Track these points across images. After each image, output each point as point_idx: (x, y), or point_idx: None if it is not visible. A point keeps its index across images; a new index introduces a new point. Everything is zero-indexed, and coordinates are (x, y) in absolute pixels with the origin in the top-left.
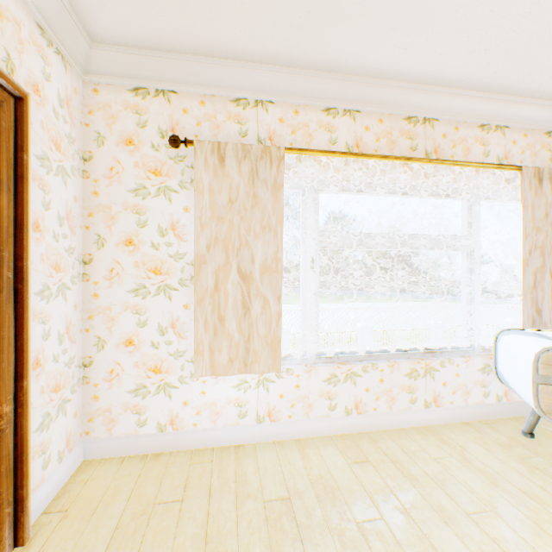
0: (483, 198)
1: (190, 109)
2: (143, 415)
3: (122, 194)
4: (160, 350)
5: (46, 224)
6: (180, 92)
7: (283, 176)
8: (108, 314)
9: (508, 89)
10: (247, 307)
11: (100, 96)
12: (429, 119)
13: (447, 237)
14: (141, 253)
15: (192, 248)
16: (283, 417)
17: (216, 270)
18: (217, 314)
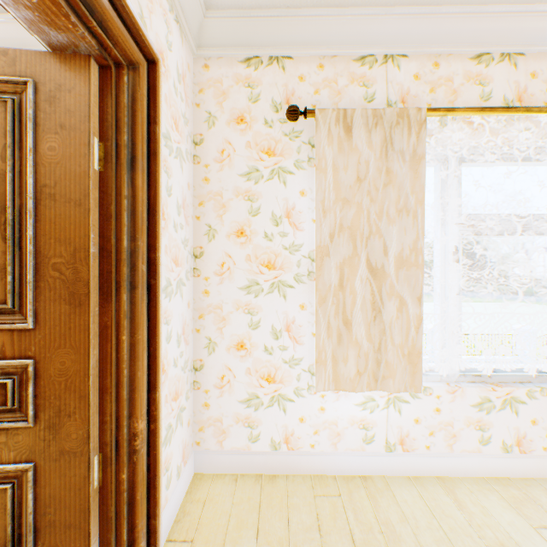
0: None
1: (306, 76)
2: (255, 429)
3: (233, 179)
4: (274, 356)
5: (168, 212)
6: (295, 57)
7: (424, 144)
8: (218, 313)
9: None
10: (377, 309)
11: (210, 71)
12: None
13: None
14: (253, 244)
15: (309, 239)
16: (418, 446)
17: (340, 264)
18: (342, 317)
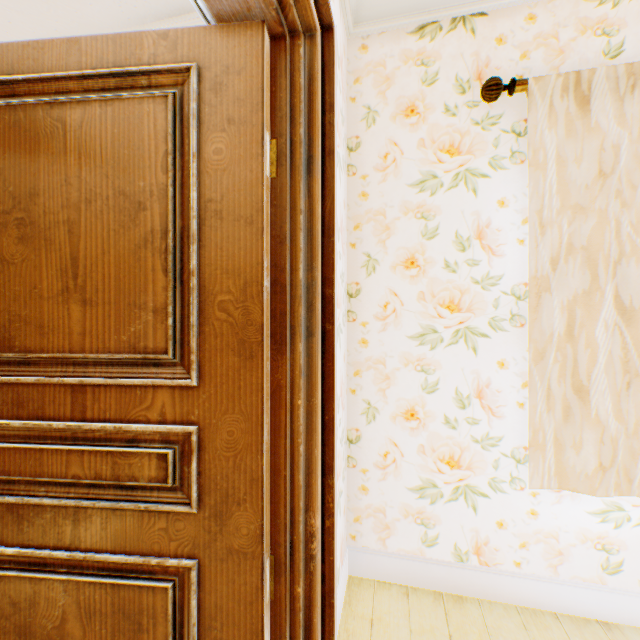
0: None
1: (507, 36)
2: (431, 529)
3: (400, 191)
4: (458, 432)
5: None
6: (491, 12)
7: None
8: (379, 370)
9: None
10: (631, 371)
11: (369, 53)
12: None
13: None
14: (428, 278)
15: (512, 267)
16: None
17: (567, 302)
18: (570, 381)
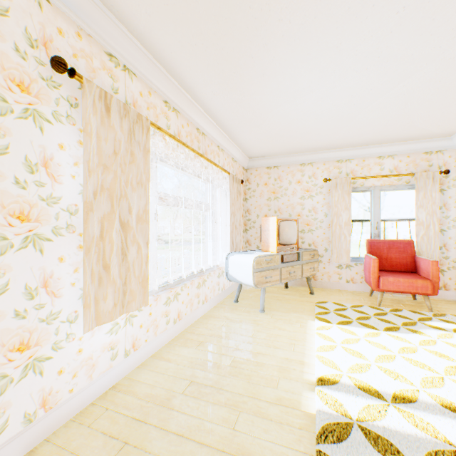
0: (216, 185)
1: (66, 33)
2: (1, 417)
3: None
4: (28, 319)
5: None
6: (54, 5)
7: (150, 143)
8: None
9: (229, 133)
10: (124, 253)
11: None
12: (204, 133)
13: (206, 204)
14: None
15: (68, 193)
16: (142, 343)
17: (101, 218)
18: (102, 262)
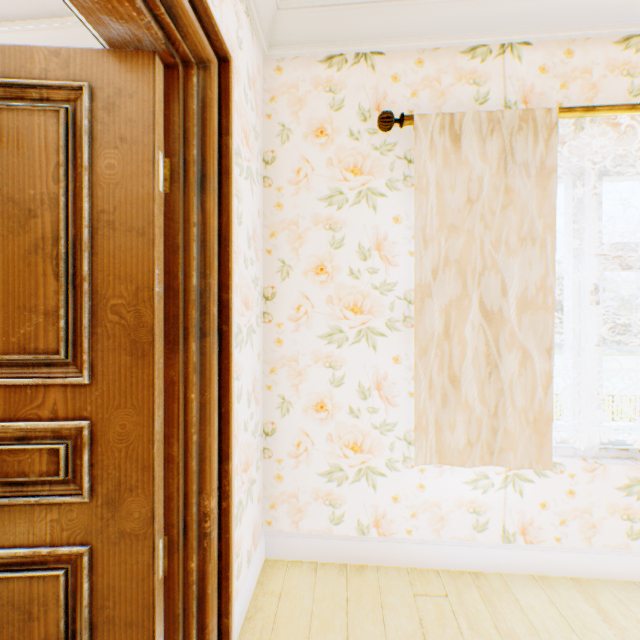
0: None
1: (401, 75)
2: (338, 508)
3: (311, 204)
4: (361, 420)
5: (238, 244)
6: (388, 52)
7: (555, 154)
8: (293, 367)
9: None
10: (492, 363)
11: (284, 75)
12: None
13: None
14: (336, 283)
15: (405, 276)
16: (545, 538)
17: (445, 306)
18: (447, 372)
